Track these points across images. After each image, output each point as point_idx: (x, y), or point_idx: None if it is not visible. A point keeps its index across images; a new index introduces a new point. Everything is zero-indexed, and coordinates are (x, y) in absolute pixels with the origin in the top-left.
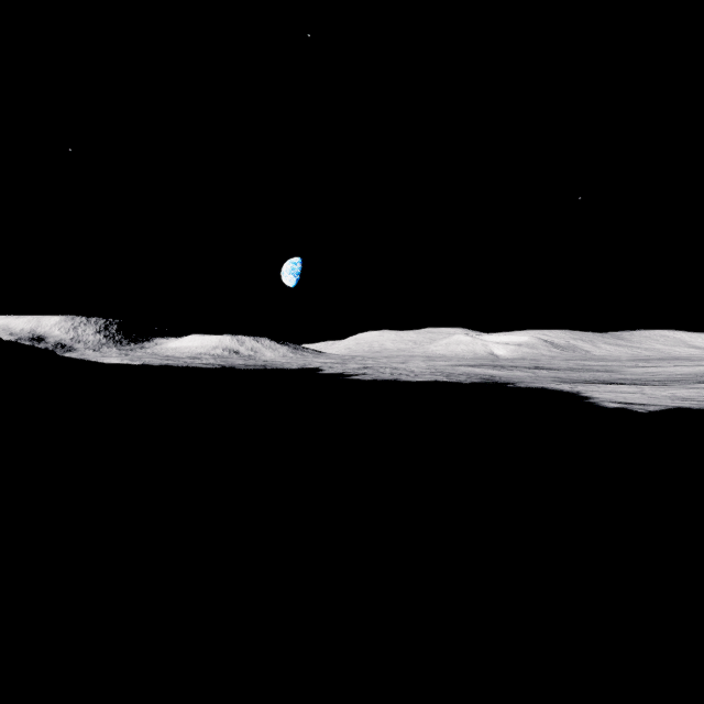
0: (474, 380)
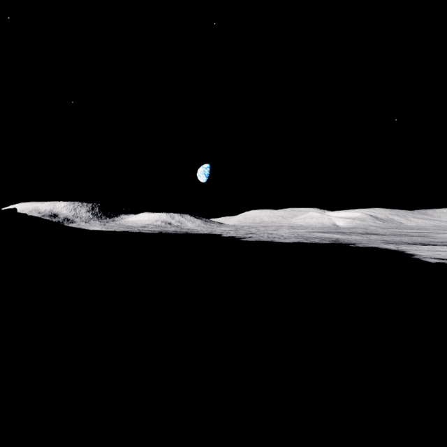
0: (325, 241)
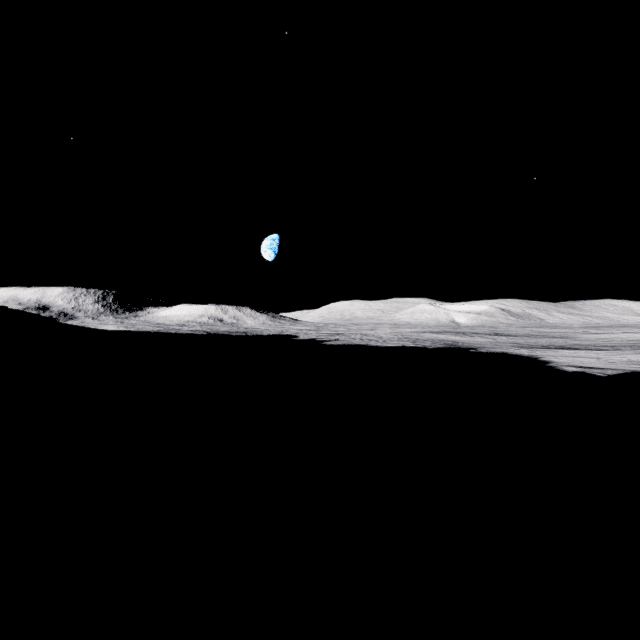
0: (438, 345)
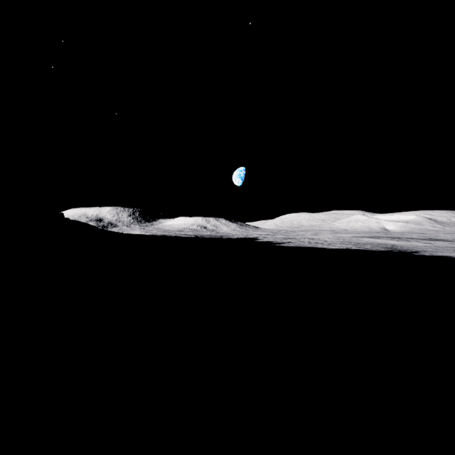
0: (379, 248)
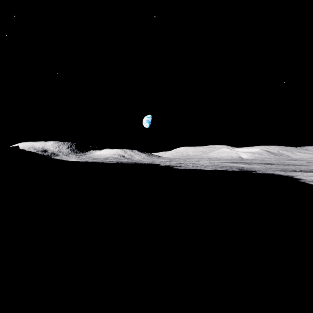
0: (234, 169)
